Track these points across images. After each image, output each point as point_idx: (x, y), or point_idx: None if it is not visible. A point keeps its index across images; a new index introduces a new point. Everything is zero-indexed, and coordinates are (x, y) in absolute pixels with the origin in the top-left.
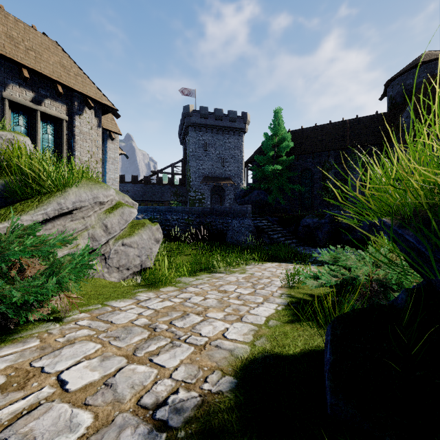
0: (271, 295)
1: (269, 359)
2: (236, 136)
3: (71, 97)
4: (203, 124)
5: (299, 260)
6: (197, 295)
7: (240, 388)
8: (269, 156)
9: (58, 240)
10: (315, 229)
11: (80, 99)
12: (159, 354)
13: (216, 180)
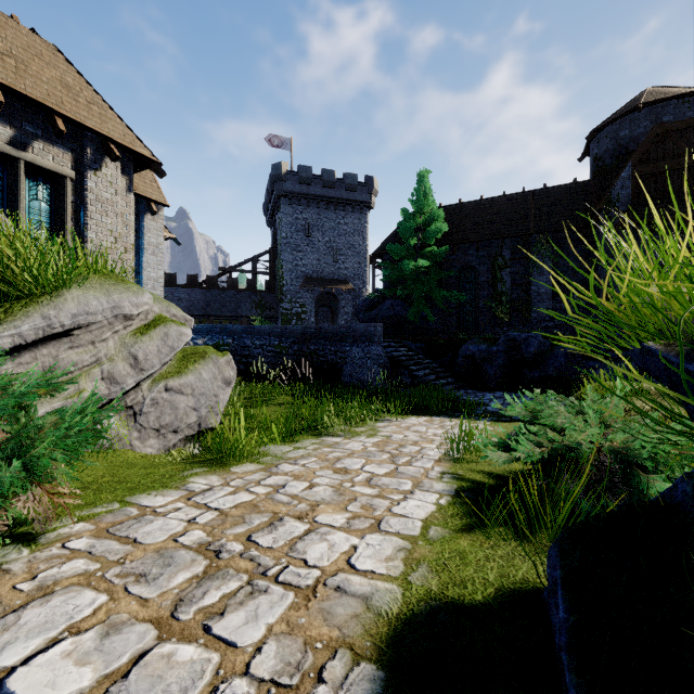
0: (426, 476)
1: (440, 615)
2: (357, 214)
3: (80, 140)
4: (304, 194)
5: (460, 412)
6: (297, 478)
7: (392, 693)
8: (409, 245)
9: (38, 385)
10: (483, 362)
11: (96, 143)
12: (225, 613)
13: (324, 283)
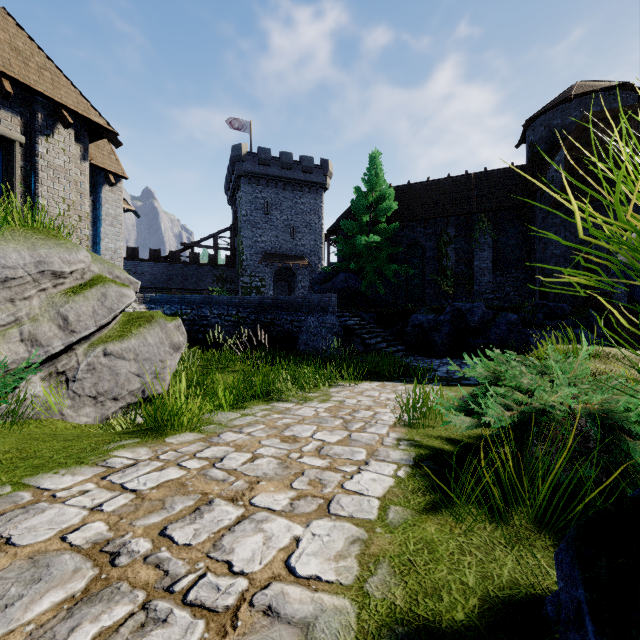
0: (381, 443)
1: None
2: (313, 194)
3: (30, 105)
4: (263, 174)
5: (411, 378)
6: (239, 449)
7: None
8: (361, 222)
9: None
10: (431, 331)
11: (47, 108)
12: None
13: (282, 259)
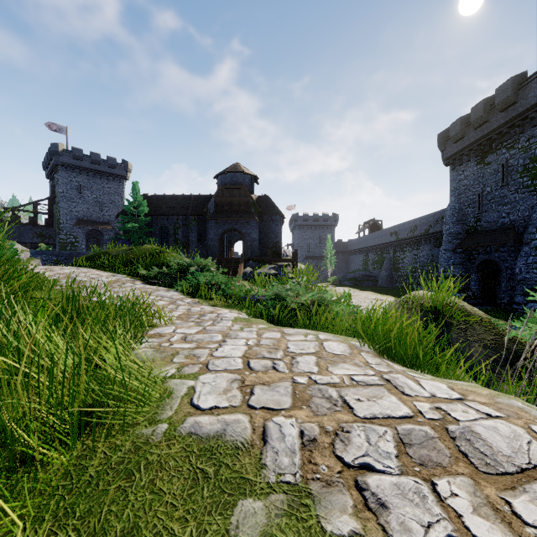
0: None
1: None
2: (117, 182)
3: None
4: (77, 166)
5: None
6: None
7: None
8: (132, 215)
9: None
10: None
11: None
12: None
13: (92, 224)
